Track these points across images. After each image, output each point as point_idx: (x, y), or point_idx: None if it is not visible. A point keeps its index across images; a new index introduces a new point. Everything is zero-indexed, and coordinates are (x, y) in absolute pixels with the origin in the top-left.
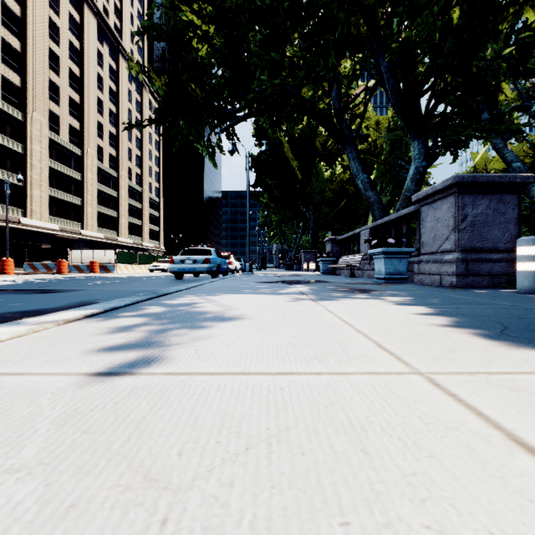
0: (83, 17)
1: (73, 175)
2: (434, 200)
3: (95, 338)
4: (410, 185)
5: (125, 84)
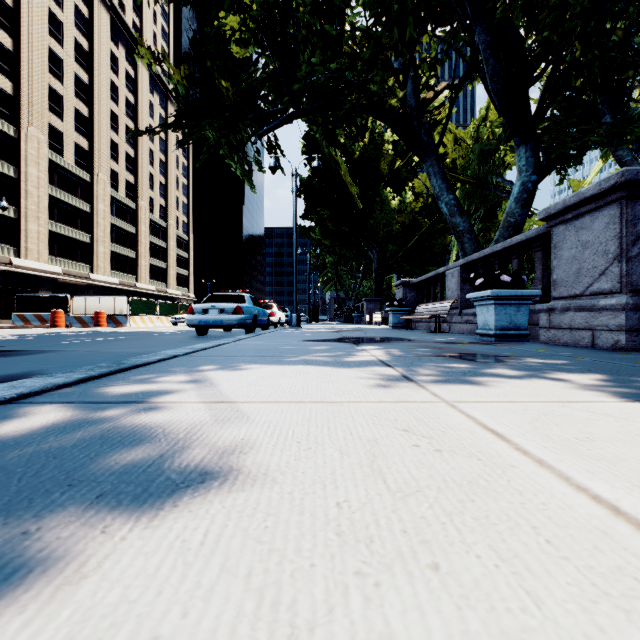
0: (92, 11)
1: (81, 205)
2: (578, 214)
3: None
4: (515, 208)
5: (146, 96)
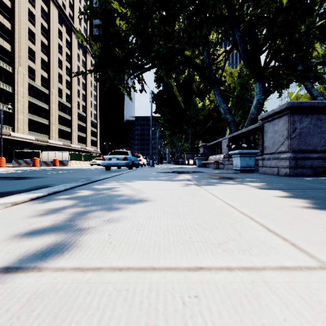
0: (49, 9)
1: (44, 106)
2: (273, 118)
3: (27, 221)
4: (254, 111)
5: (76, 50)
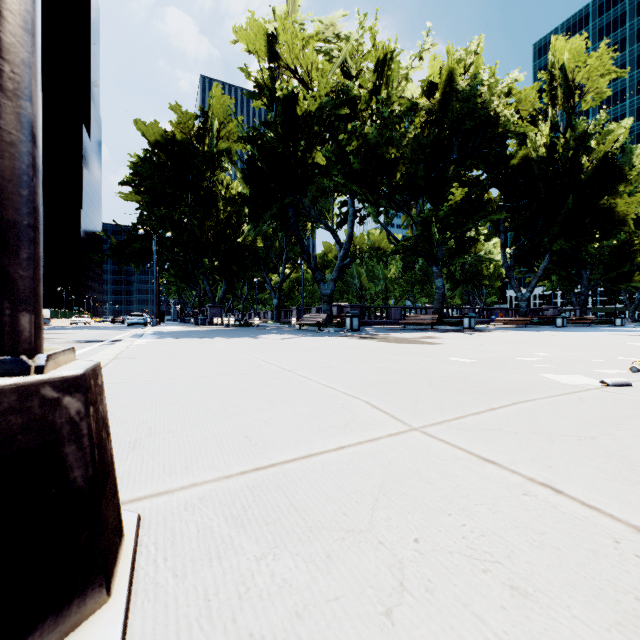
0: None
1: None
2: (208, 308)
3: None
4: (222, 294)
5: None
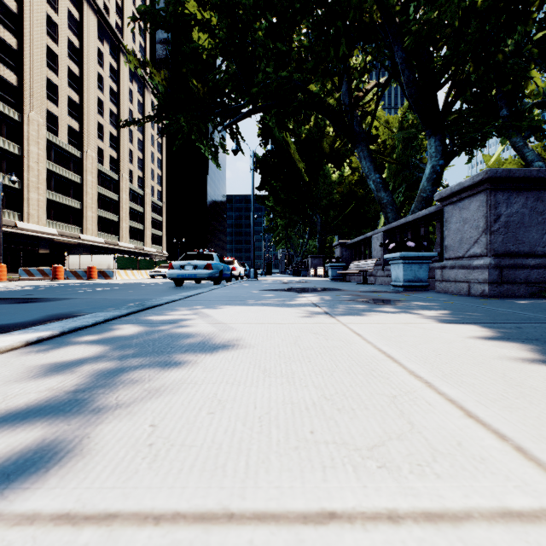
0: (82, 14)
1: (73, 177)
2: (460, 198)
3: (2, 392)
4: (427, 186)
5: (127, 84)
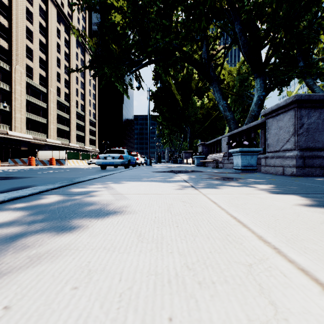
0: (47, 7)
1: (42, 104)
2: (277, 114)
3: None
4: (254, 108)
5: (74, 49)
